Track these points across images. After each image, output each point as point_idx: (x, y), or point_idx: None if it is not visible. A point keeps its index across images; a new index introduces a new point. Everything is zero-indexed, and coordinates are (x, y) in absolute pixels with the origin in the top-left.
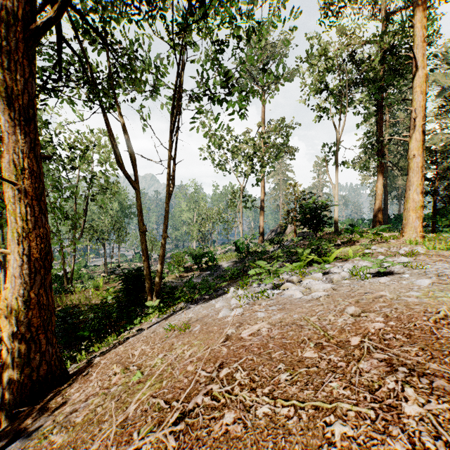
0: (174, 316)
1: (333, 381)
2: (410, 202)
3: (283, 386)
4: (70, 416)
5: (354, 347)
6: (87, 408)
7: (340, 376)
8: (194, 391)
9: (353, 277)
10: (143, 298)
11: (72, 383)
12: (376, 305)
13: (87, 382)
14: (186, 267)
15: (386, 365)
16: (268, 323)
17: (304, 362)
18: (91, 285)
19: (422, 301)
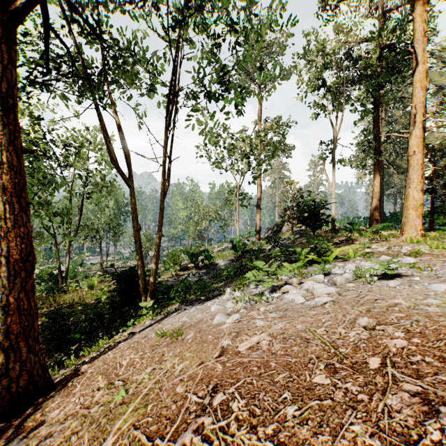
0: (168, 319)
1: (355, 422)
2: (410, 200)
3: (291, 425)
4: (43, 443)
5: (374, 372)
6: (63, 433)
7: (363, 415)
8: (182, 425)
9: (358, 279)
10: (137, 297)
11: (54, 395)
12: (392, 316)
13: (69, 396)
14: (182, 265)
15: (421, 402)
16: (268, 334)
17: (314, 391)
18: (85, 284)
19: (444, 311)
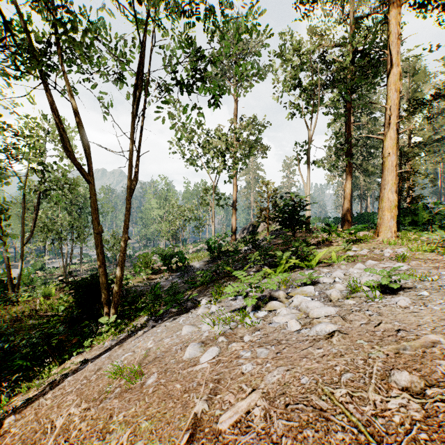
0: (131, 341)
1: None
2: (386, 201)
3: None
4: None
5: None
6: None
7: None
8: None
9: (356, 294)
10: (102, 307)
11: None
12: (438, 366)
13: None
14: (155, 268)
15: None
16: (262, 394)
17: None
18: (39, 293)
19: None
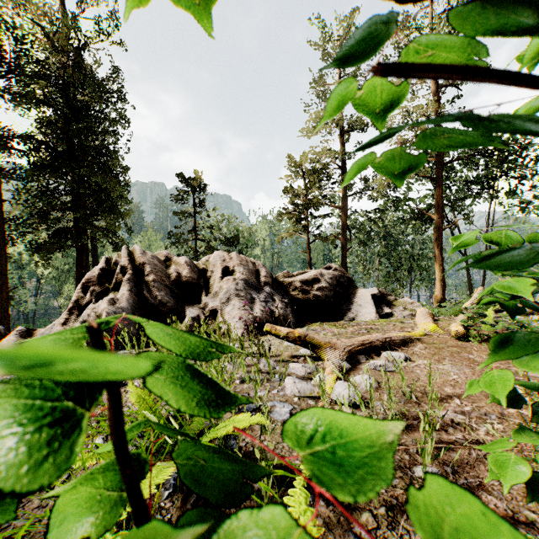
0: None
1: None
2: None
3: None
4: None
5: None
6: None
7: None
8: None
9: None
10: None
11: None
12: None
13: None
14: None
15: None
16: None
17: None
18: None
19: None
